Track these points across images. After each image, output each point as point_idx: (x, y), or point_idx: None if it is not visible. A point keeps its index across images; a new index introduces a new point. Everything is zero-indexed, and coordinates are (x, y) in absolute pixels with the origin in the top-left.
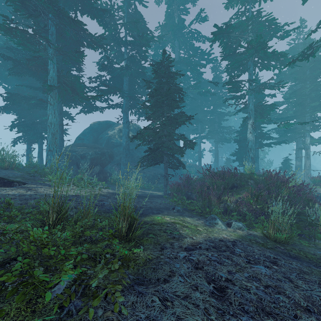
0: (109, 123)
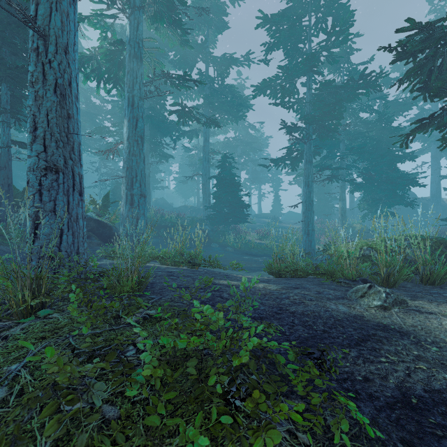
0: None
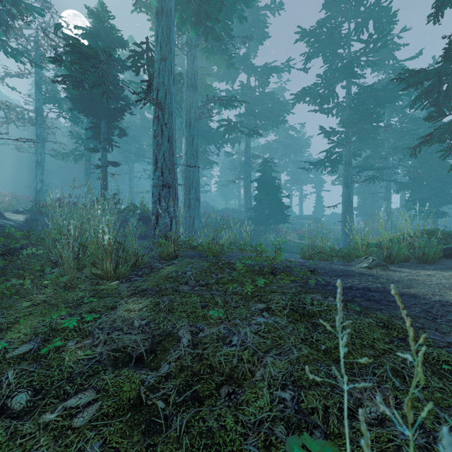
0: None
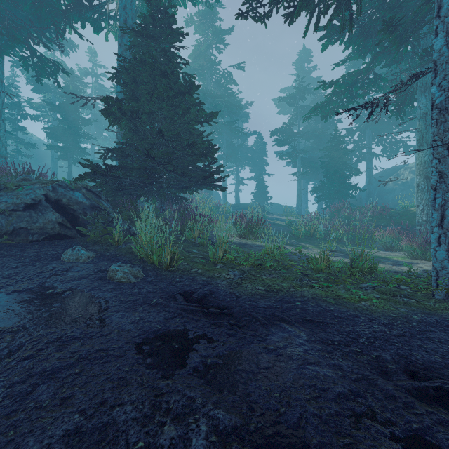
0: (396, 168)
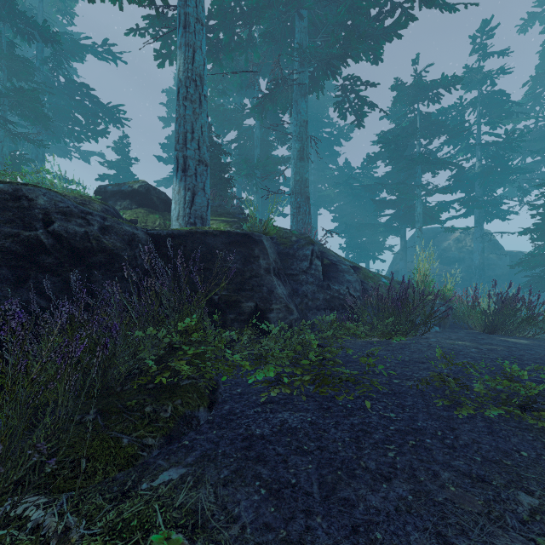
0: (436, 230)
